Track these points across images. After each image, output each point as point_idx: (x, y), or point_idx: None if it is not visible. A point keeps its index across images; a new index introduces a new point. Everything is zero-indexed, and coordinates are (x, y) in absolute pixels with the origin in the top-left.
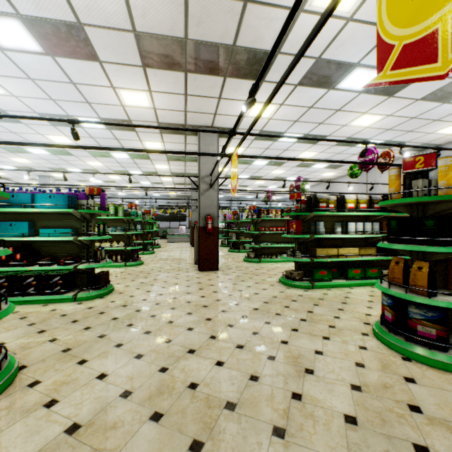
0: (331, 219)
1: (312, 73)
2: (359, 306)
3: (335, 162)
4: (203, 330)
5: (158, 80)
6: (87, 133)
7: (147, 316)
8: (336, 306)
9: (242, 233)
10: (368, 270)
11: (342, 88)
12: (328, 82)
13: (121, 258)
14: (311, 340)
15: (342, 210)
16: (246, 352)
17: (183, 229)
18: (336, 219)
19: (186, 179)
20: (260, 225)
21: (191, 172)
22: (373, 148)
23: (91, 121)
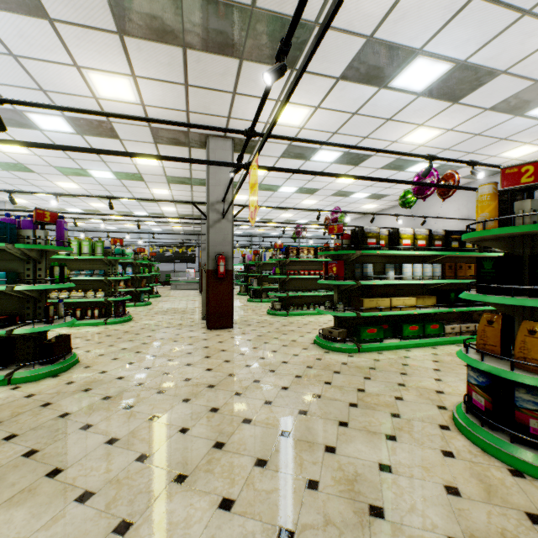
0: (381, 261)
1: (360, 61)
2: (425, 379)
3: (391, 181)
4: (204, 432)
5: (144, 58)
6: (48, 138)
7: (118, 408)
8: (394, 380)
9: (265, 278)
10: (427, 326)
11: (397, 87)
12: (380, 77)
13: (101, 313)
14: (370, 442)
15: (396, 248)
16: (271, 474)
17: (192, 273)
18: (387, 260)
19: (193, 209)
20: (289, 268)
21: (200, 200)
22: (433, 169)
23: (24, 101)
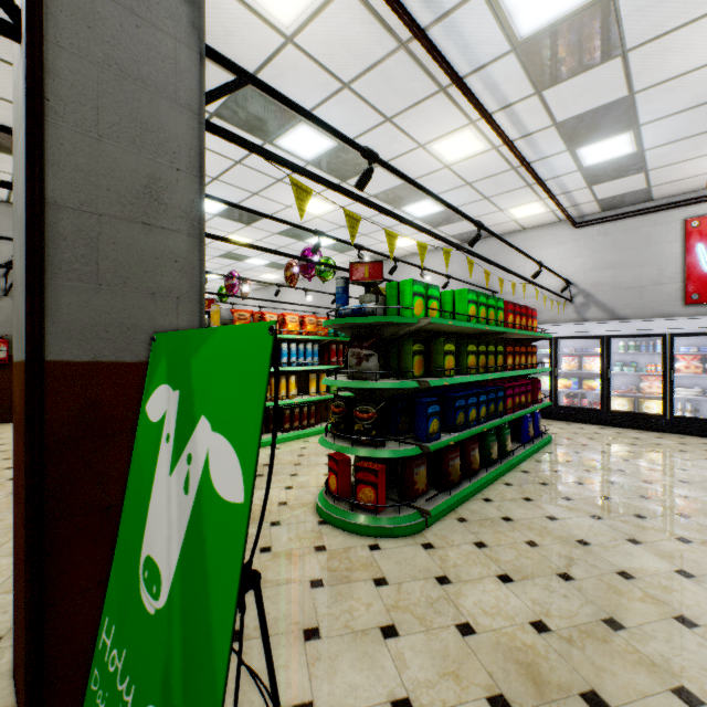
0: None
1: None
2: None
3: None
4: None
5: None
6: None
7: None
8: None
9: None
10: None
11: None
12: None
13: None
14: None
15: None
16: None
17: None
18: None
19: None
20: None
21: None
22: (237, 273)
23: None
